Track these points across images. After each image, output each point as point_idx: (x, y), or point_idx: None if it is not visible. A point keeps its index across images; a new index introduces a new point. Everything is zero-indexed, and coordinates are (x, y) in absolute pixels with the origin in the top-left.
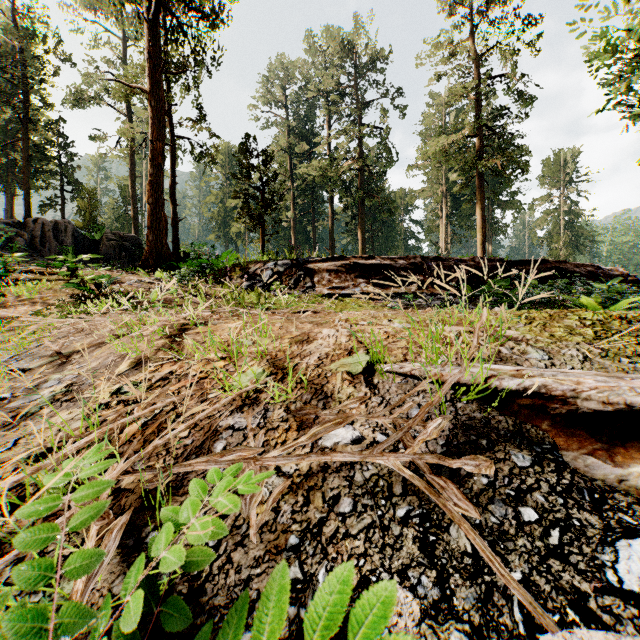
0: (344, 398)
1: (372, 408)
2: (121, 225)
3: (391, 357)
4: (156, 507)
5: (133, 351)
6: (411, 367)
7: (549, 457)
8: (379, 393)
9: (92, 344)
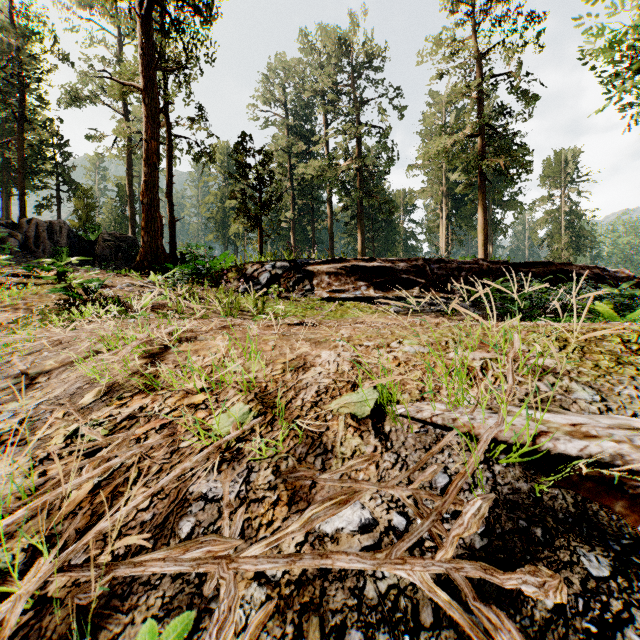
0: (348, 454)
1: (384, 471)
2: (119, 225)
3: (404, 394)
4: (90, 632)
5: (102, 377)
6: (431, 411)
7: (634, 561)
8: (392, 447)
9: (64, 363)
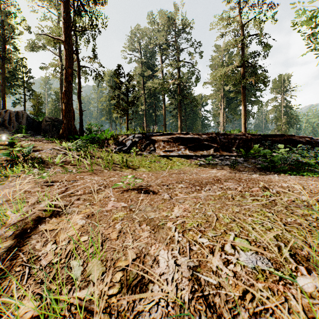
0: None
1: None
2: (56, 113)
3: None
4: None
5: None
6: None
7: None
8: None
9: None
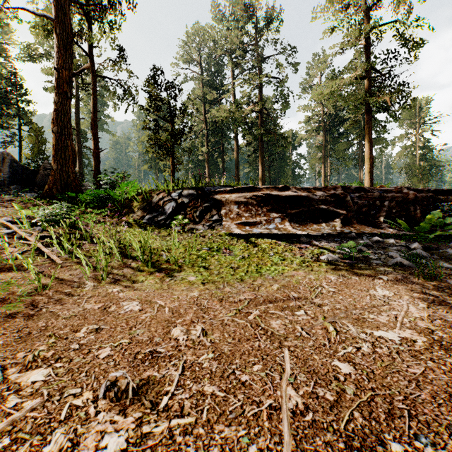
0: None
1: None
2: None
3: None
4: None
5: None
6: None
7: None
8: None
9: None
